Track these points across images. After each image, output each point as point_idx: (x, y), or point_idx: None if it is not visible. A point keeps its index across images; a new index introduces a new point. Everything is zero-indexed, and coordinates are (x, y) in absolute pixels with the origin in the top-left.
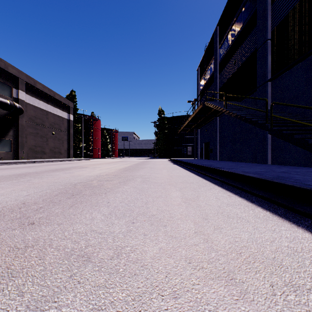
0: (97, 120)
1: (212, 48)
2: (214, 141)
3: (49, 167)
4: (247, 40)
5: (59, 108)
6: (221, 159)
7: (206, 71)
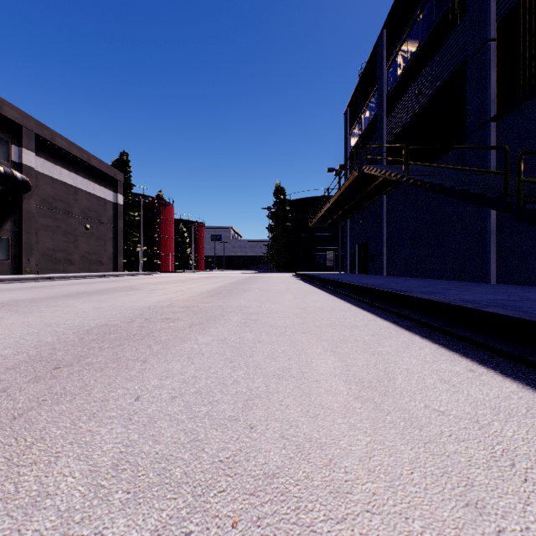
0: (167, 205)
1: (374, 70)
2: (378, 240)
3: (68, 289)
4: (445, 47)
5: (99, 183)
6: (391, 273)
7: (362, 115)
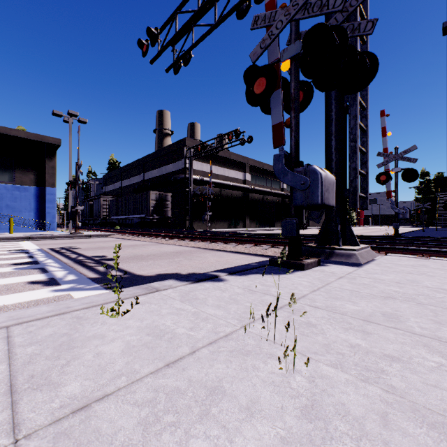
0: None
1: None
2: None
3: None
4: None
5: None
6: None
7: None
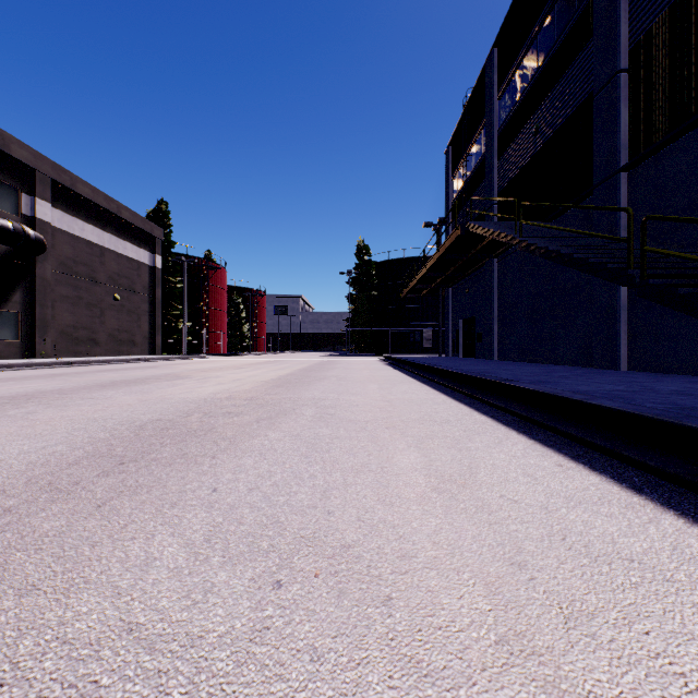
0: (217, 269)
1: (482, 99)
2: (487, 315)
3: (99, 378)
4: (569, 76)
5: (131, 242)
6: (503, 356)
7: (467, 155)
